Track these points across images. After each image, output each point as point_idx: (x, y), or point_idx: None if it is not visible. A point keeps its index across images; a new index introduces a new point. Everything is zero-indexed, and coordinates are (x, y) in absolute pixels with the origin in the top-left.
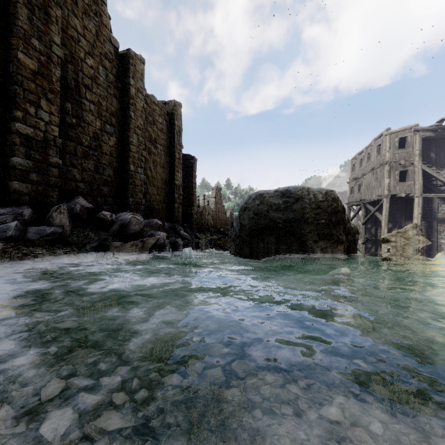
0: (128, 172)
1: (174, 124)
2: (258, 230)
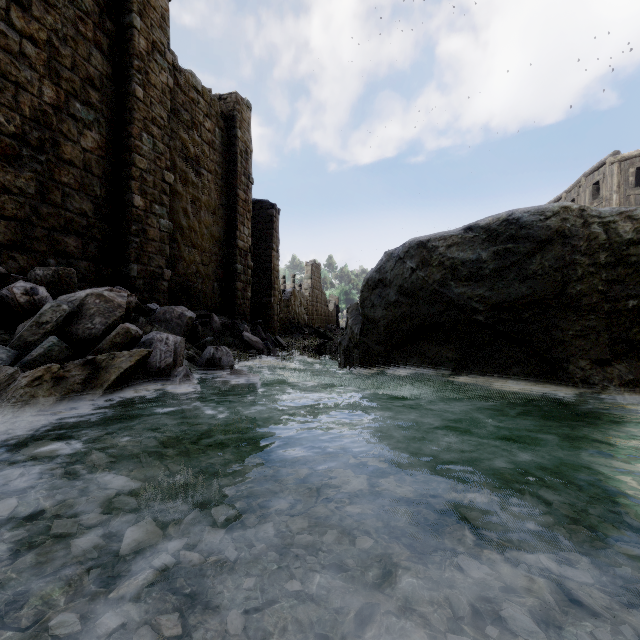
0: (129, 210)
1: (236, 137)
2: (409, 330)
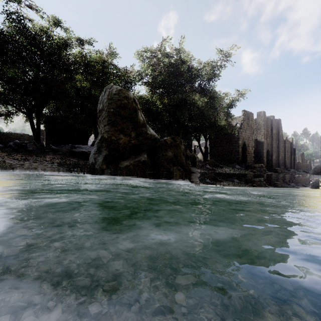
0: (285, 160)
1: (292, 144)
2: (318, 172)
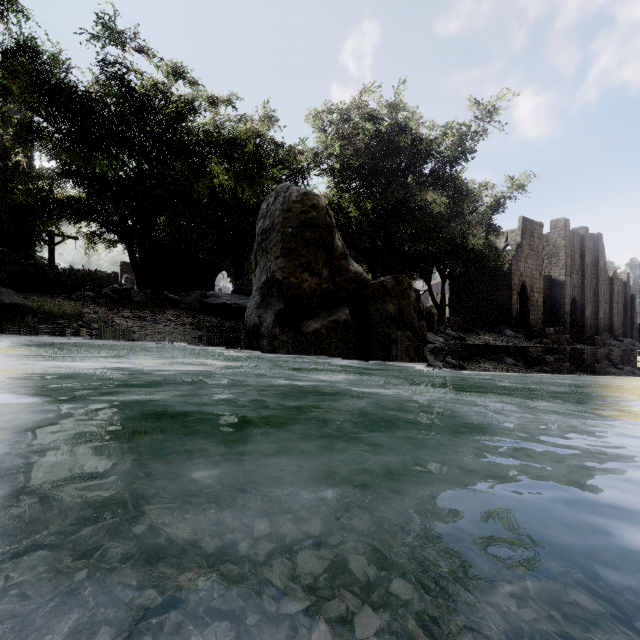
0: (612, 320)
1: (626, 286)
2: None
